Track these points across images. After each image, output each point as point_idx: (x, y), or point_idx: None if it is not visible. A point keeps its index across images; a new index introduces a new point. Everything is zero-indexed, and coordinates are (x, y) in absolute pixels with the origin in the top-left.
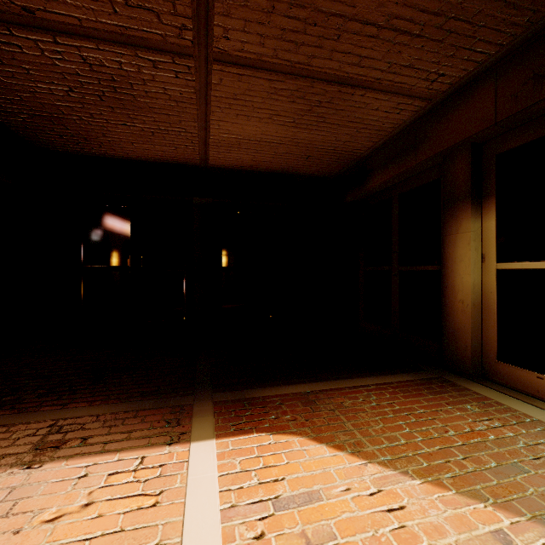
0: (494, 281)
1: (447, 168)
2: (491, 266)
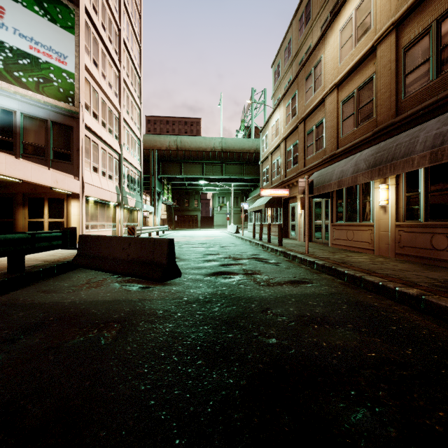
0: (28, 223)
1: (16, 196)
2: (27, 220)
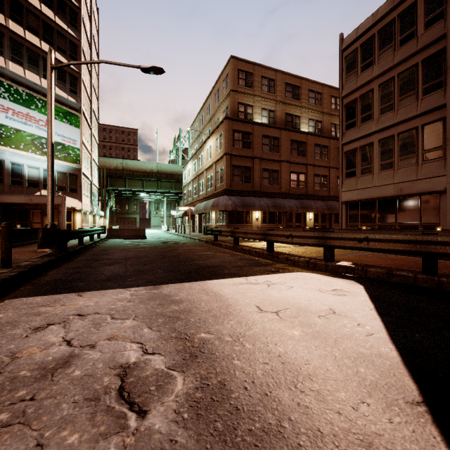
0: None
1: (44, 210)
2: None
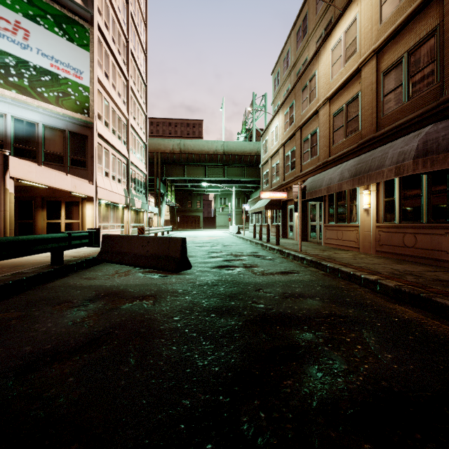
0: (46, 224)
1: (36, 200)
2: (46, 221)
